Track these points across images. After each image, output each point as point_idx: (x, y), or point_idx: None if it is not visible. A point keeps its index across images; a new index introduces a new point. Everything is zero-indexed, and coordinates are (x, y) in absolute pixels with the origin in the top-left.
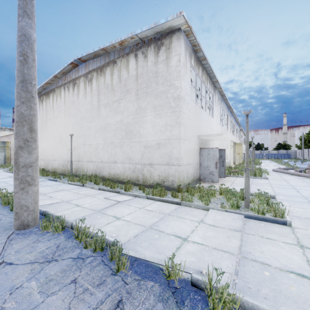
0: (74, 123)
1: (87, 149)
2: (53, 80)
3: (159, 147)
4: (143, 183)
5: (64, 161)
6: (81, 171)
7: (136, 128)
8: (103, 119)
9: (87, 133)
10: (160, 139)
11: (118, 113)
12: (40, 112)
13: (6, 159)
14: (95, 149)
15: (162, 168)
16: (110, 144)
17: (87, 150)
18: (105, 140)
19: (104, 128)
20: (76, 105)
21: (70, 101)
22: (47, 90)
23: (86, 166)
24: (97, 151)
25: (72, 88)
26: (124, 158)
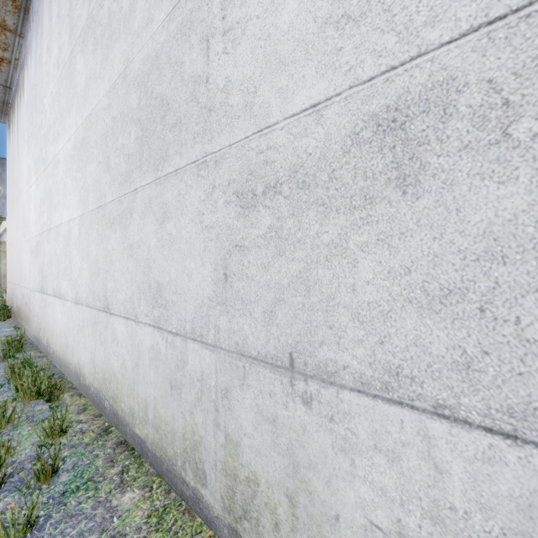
0: (36, 161)
1: (52, 247)
2: (5, 44)
3: (410, 162)
4: (230, 519)
5: (26, 287)
6: (45, 329)
7: (185, 64)
8: (80, 106)
9: (53, 186)
10: (427, 41)
11: (115, 34)
12: (8, 157)
13: (1, 277)
14: (64, 247)
15: (467, 477)
16: (94, 213)
17: (52, 252)
18: (82, 201)
19: (81, 143)
20: (39, 95)
21: (33, 91)
22: (13, 91)
23: (52, 312)
24: (68, 254)
25: (34, 46)
26: (133, 290)
